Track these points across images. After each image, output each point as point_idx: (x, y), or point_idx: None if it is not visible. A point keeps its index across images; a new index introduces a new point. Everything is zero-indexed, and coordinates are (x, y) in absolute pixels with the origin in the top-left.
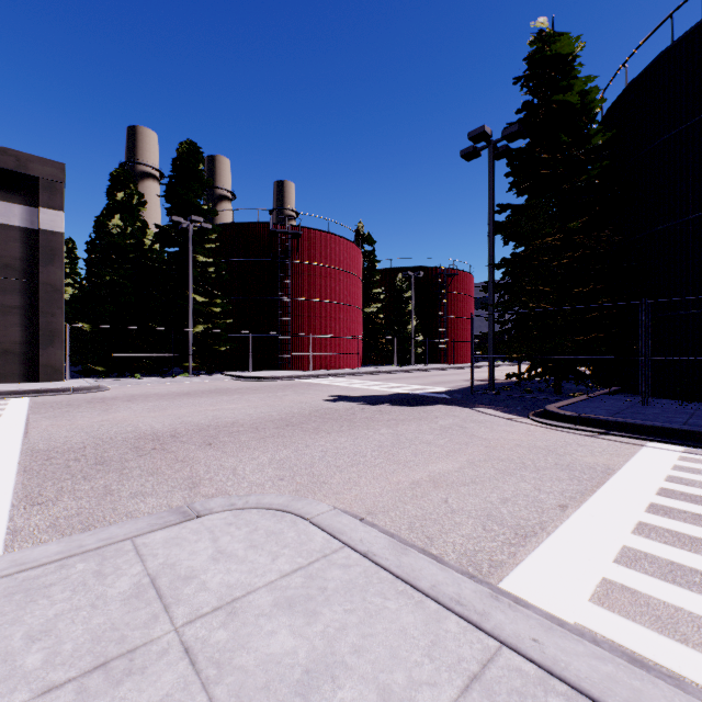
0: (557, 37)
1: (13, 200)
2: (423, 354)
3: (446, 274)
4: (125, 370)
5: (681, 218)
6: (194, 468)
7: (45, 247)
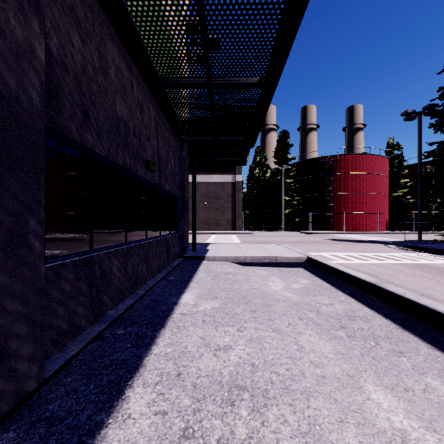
0: None
1: (229, 174)
2: None
3: None
4: (259, 228)
5: None
6: None
7: (237, 187)
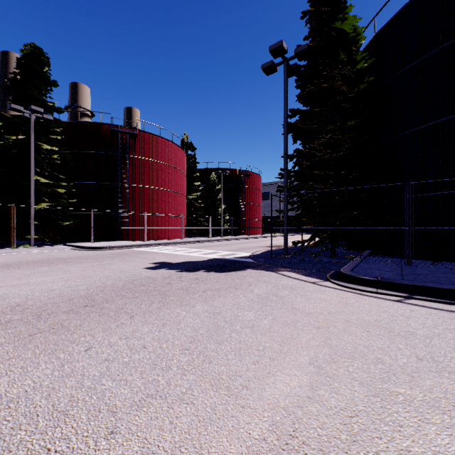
0: None
1: None
2: (229, 229)
3: (244, 174)
4: None
5: (418, 127)
6: None
7: None
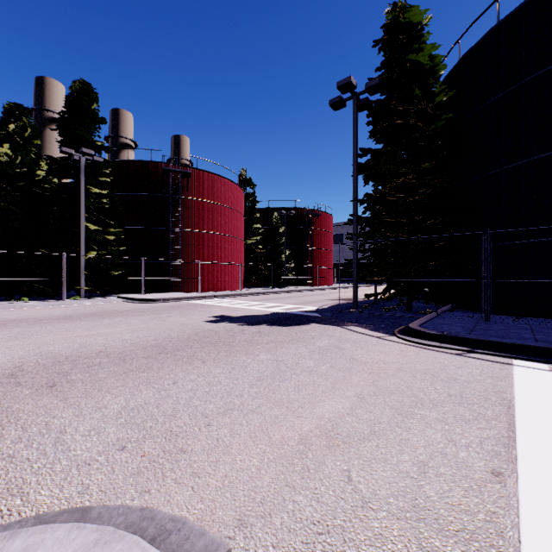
0: (409, 8)
1: None
2: (294, 278)
3: (312, 214)
4: (14, 293)
5: (506, 166)
6: (1, 434)
7: None
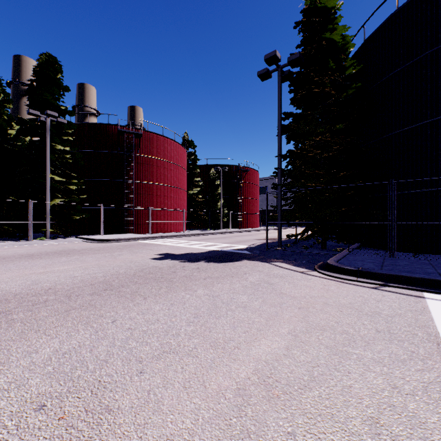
0: None
1: None
2: (228, 222)
3: (242, 170)
4: None
5: (404, 128)
6: None
7: None
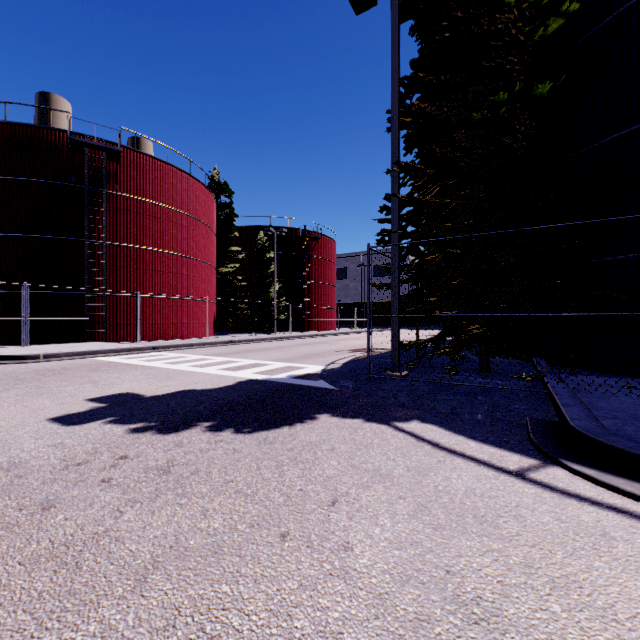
0: None
1: None
2: (287, 321)
3: (311, 237)
4: None
5: None
6: None
7: None
